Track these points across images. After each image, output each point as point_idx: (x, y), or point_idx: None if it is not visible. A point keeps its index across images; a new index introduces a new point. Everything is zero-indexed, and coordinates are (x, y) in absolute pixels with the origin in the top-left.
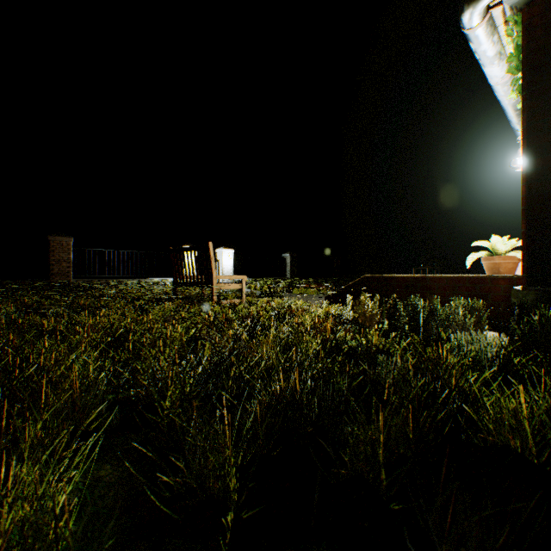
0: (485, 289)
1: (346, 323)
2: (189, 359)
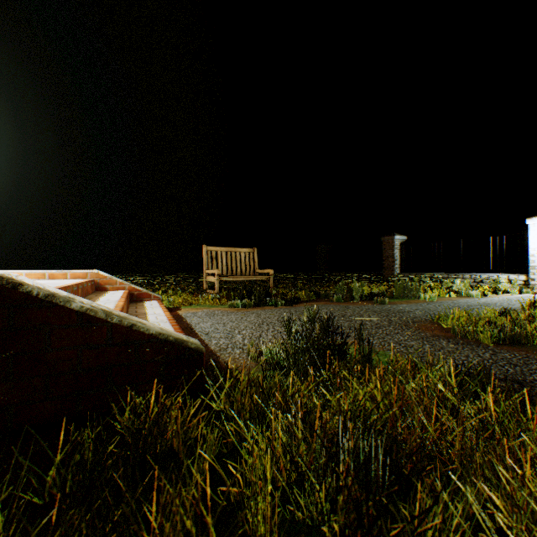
0: None
1: None
2: None
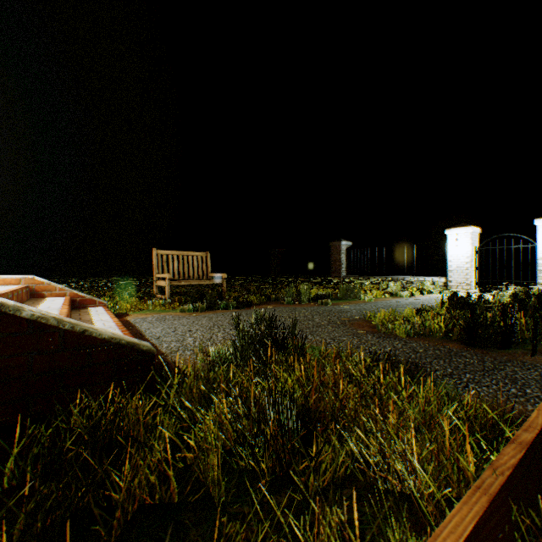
0: None
1: None
2: None
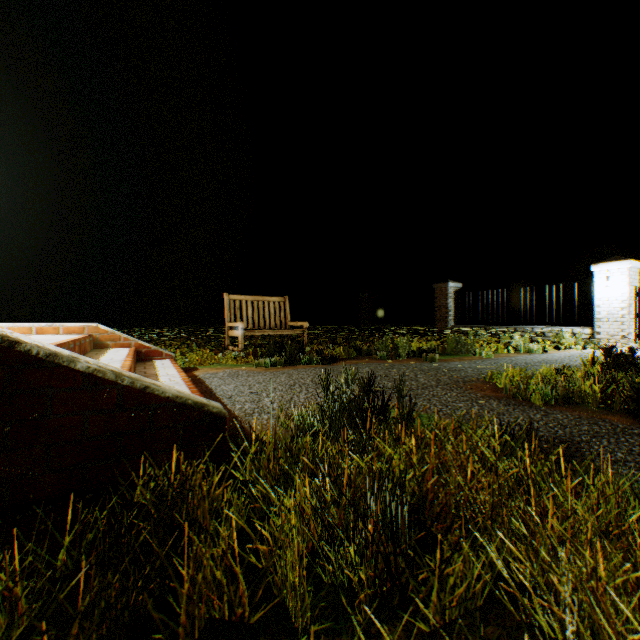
0: None
1: None
2: None
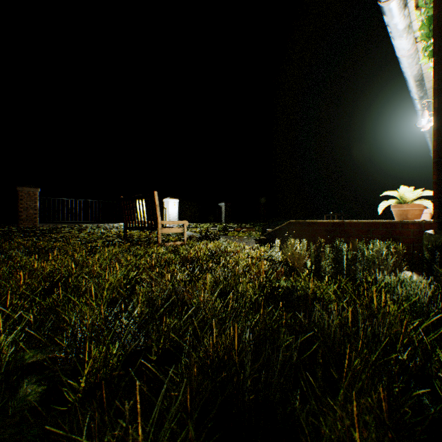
0: (396, 233)
1: (276, 264)
2: (127, 304)
